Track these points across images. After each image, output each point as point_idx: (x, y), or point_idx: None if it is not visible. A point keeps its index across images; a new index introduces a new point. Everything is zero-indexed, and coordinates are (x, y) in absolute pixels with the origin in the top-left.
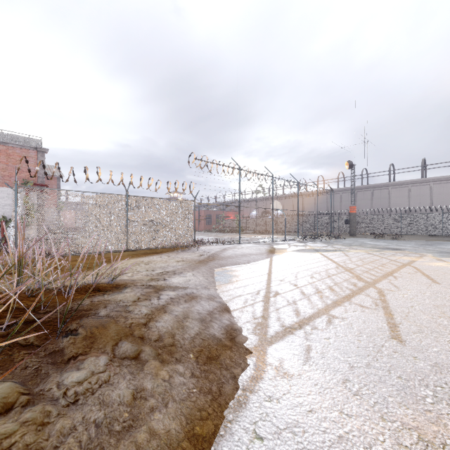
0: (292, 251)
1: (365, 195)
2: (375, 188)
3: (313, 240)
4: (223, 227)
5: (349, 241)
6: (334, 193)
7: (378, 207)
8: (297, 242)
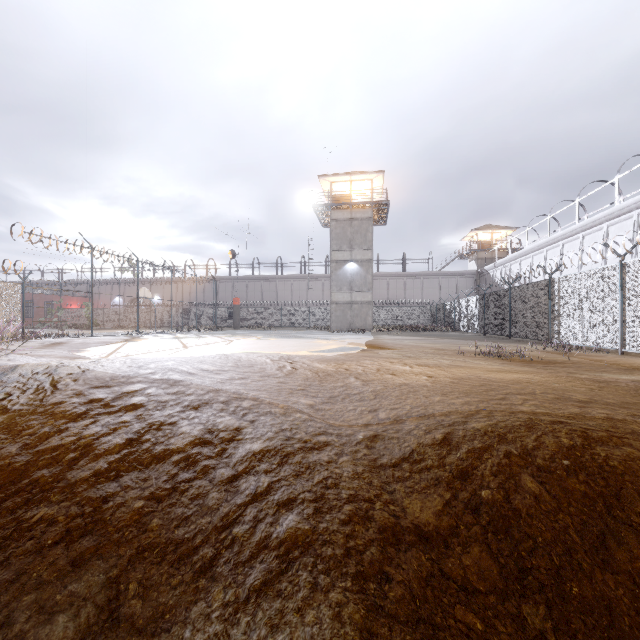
0: (153, 339)
1: (257, 287)
2: (265, 279)
3: (188, 332)
4: (67, 317)
5: (223, 332)
6: (226, 281)
7: (268, 299)
8: (167, 334)
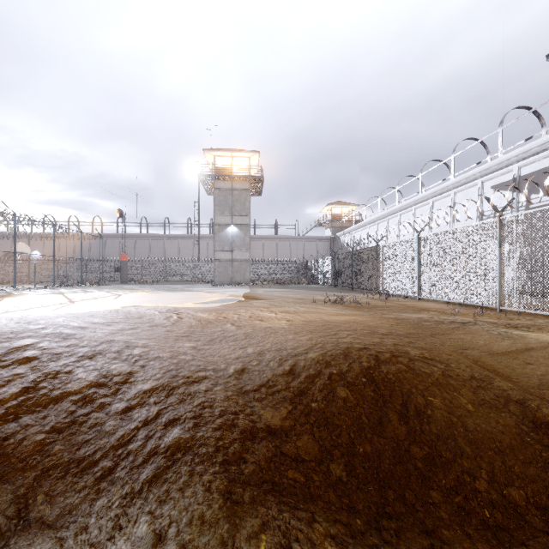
0: (34, 294)
1: (145, 244)
2: (153, 237)
3: (73, 287)
4: None
5: (110, 287)
6: (113, 238)
7: (155, 256)
8: (49, 289)
